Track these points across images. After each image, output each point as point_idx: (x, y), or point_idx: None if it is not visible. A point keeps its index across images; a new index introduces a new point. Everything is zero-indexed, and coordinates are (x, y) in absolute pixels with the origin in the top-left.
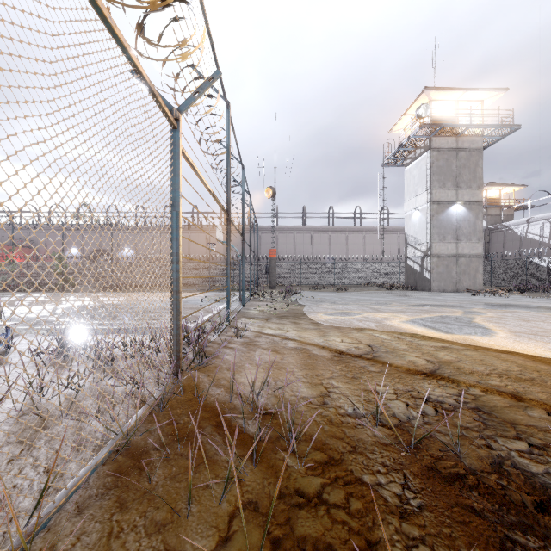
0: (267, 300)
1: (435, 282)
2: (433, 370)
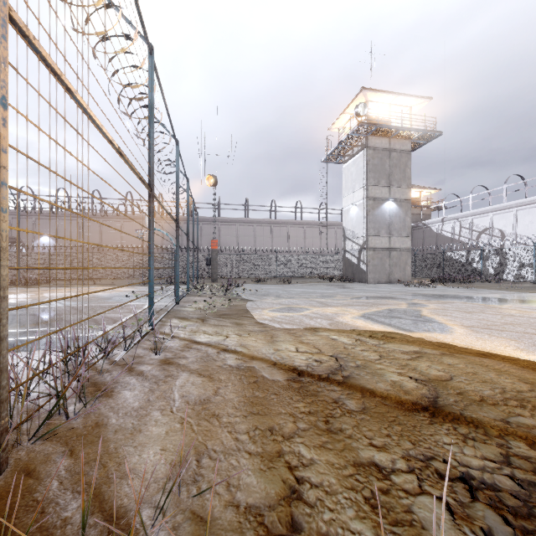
0: (206, 295)
1: (371, 274)
2: (432, 400)
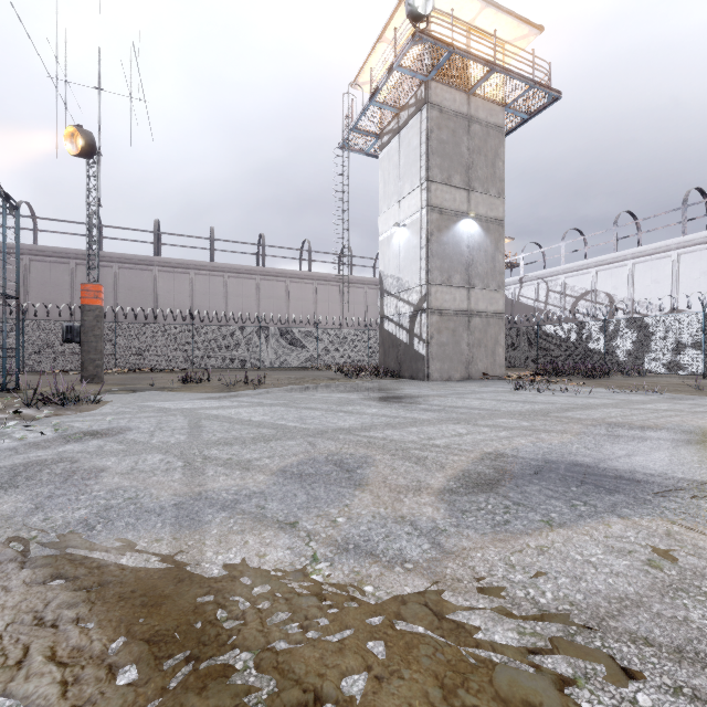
0: None
1: (435, 363)
2: None
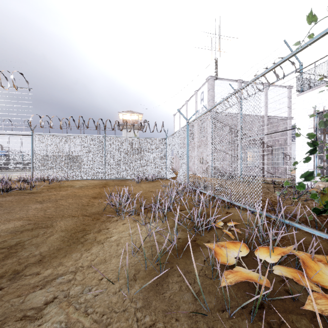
0: None
1: None
2: None
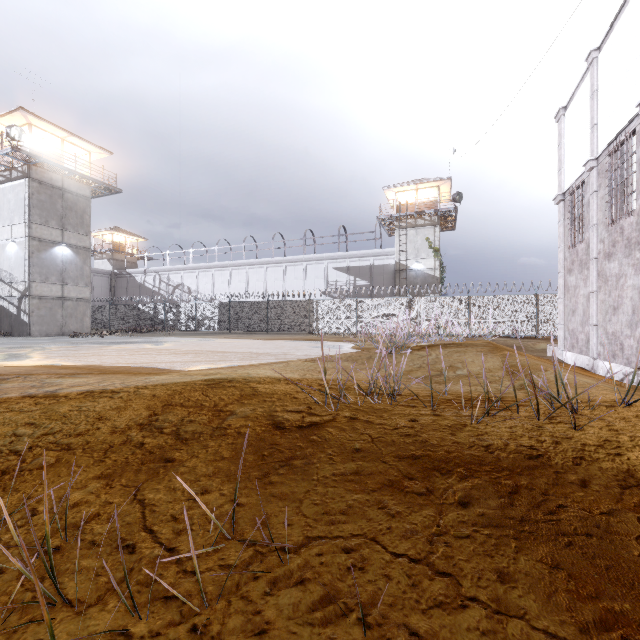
0: None
1: (36, 326)
2: None
